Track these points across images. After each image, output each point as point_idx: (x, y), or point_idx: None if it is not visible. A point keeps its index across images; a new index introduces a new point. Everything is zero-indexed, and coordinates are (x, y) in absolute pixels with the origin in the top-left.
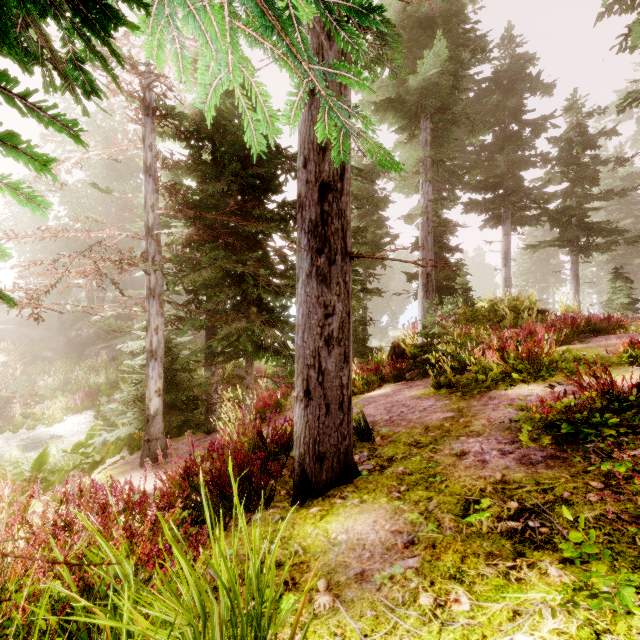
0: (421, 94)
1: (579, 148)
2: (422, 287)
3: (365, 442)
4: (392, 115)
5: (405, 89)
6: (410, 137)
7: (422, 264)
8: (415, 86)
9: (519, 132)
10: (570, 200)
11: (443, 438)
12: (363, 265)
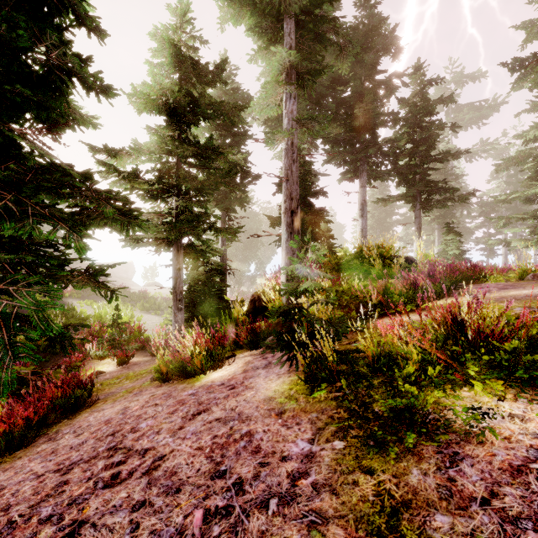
0: None
1: (422, 112)
2: (286, 227)
3: None
4: (250, 11)
5: None
6: (272, 42)
7: (286, 199)
8: None
9: (375, 88)
10: (413, 160)
11: None
12: (220, 205)
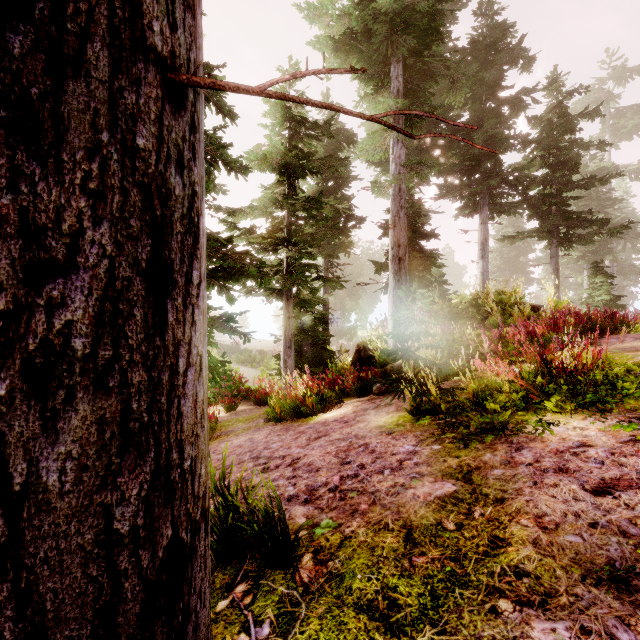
0: (392, 25)
1: (560, 130)
2: (393, 275)
3: (280, 570)
4: (356, 59)
5: (372, 14)
6: (378, 87)
7: (393, 246)
8: (384, 8)
9: (498, 108)
10: (549, 188)
11: (451, 591)
12: (323, 252)
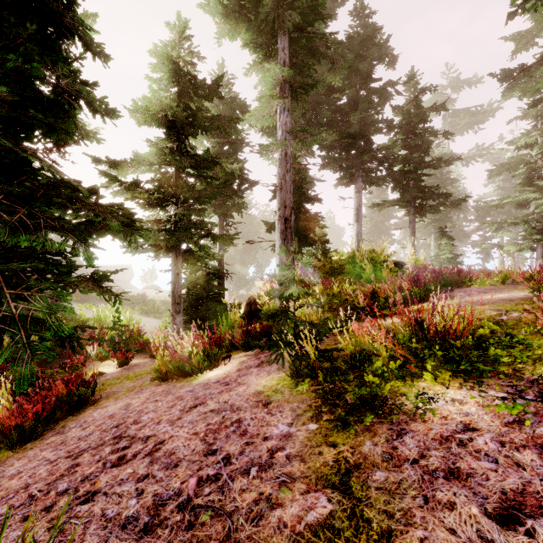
0: None
1: (416, 119)
2: (280, 234)
3: None
4: (246, 27)
5: None
6: (266, 57)
7: (280, 207)
8: None
9: (369, 96)
10: (408, 166)
11: None
12: (218, 211)
